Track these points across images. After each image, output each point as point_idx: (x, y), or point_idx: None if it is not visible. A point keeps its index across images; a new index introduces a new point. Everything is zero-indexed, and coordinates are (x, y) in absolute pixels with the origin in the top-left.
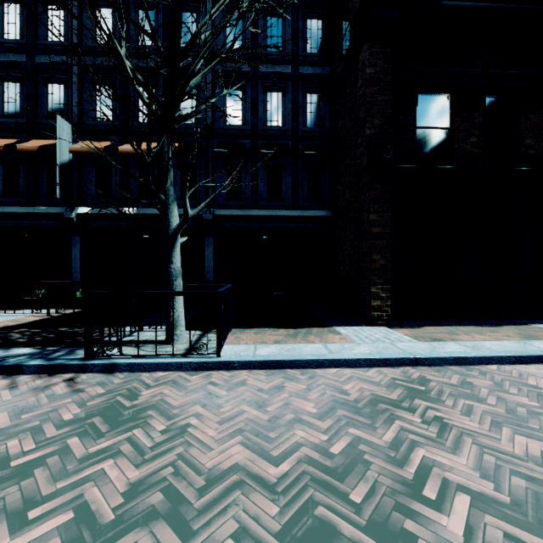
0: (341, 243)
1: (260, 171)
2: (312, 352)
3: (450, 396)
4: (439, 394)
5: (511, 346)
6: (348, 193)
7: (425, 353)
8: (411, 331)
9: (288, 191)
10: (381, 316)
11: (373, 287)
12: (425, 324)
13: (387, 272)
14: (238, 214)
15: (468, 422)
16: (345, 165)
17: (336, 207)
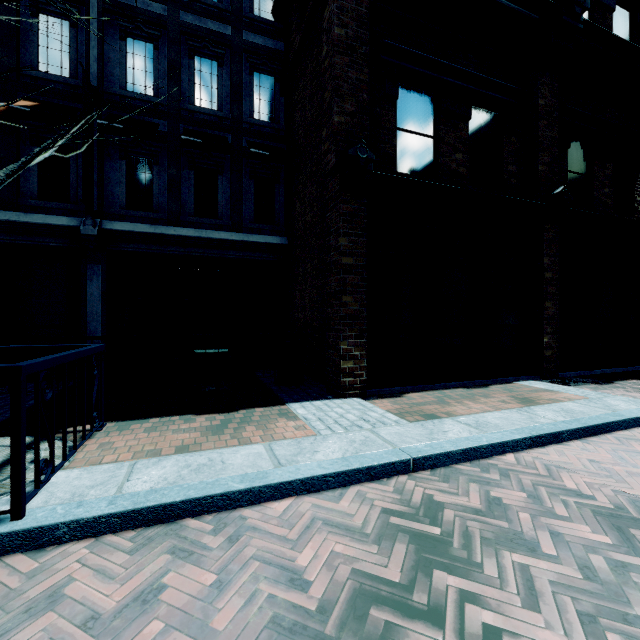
0: (300, 281)
1: (184, 171)
2: (244, 468)
3: (485, 546)
4: (465, 542)
5: (517, 419)
6: (309, 211)
7: (423, 447)
8: (394, 402)
9: (226, 205)
10: (354, 384)
11: (344, 342)
12: (408, 390)
13: (361, 321)
14: (146, 231)
15: (546, 632)
16: (306, 174)
17: (293, 232)
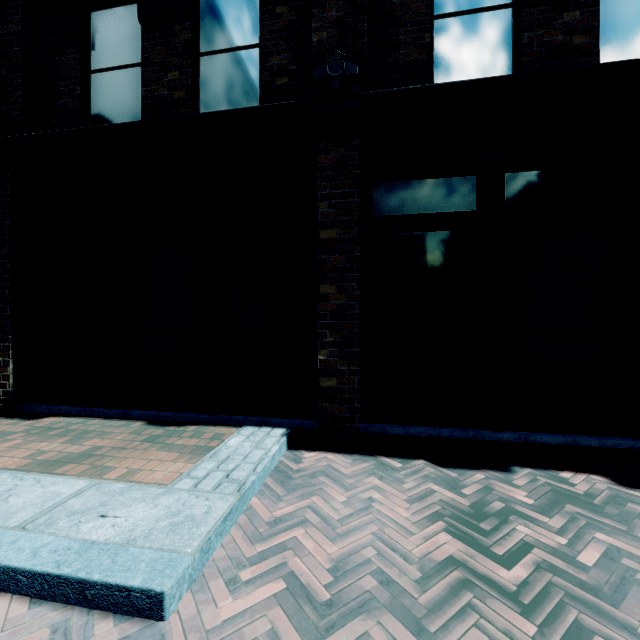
0: None
1: None
2: None
3: None
4: None
5: None
6: None
7: None
8: None
9: None
10: None
11: None
12: (71, 412)
13: (5, 321)
14: None
15: None
16: None
17: None
